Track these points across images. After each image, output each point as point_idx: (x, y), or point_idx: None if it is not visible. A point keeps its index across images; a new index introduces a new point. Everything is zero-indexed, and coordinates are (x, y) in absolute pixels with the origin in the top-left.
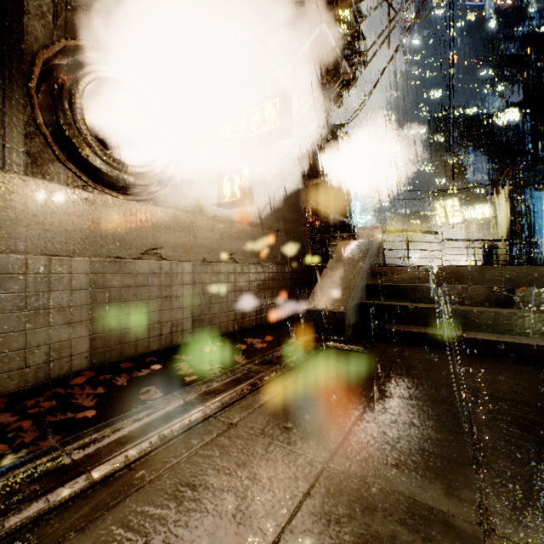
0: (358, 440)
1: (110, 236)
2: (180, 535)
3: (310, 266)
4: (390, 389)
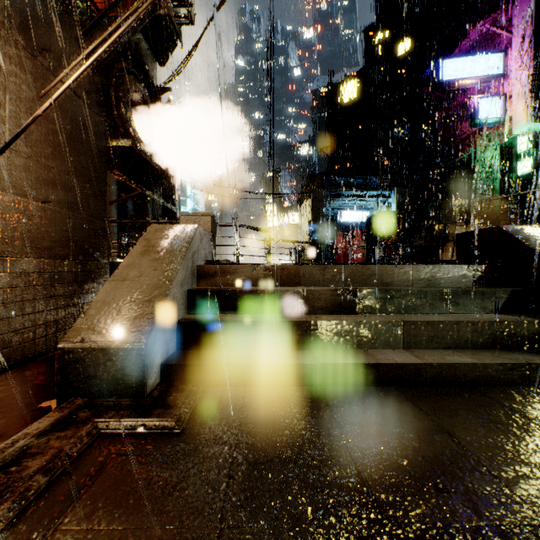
0: None
1: None
2: None
3: (115, 262)
4: None
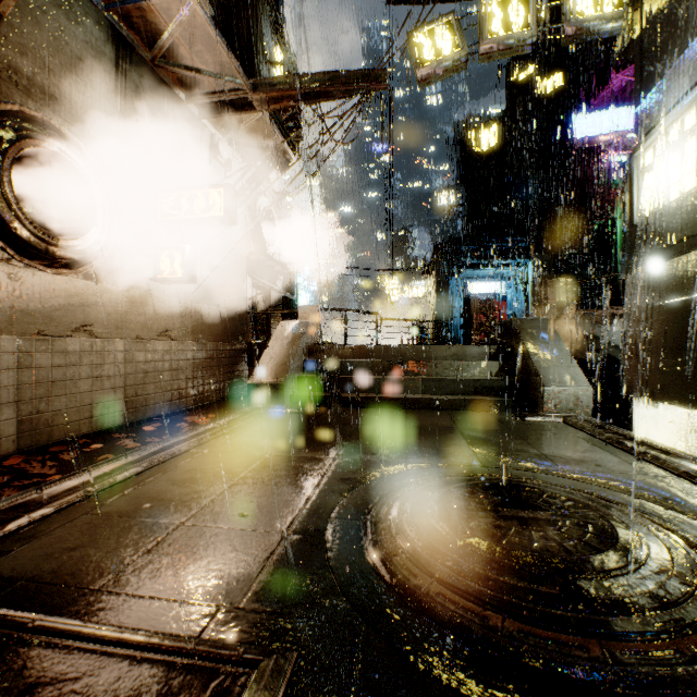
0: (287, 447)
1: (37, 313)
2: (199, 478)
3: (251, 343)
4: (311, 428)
